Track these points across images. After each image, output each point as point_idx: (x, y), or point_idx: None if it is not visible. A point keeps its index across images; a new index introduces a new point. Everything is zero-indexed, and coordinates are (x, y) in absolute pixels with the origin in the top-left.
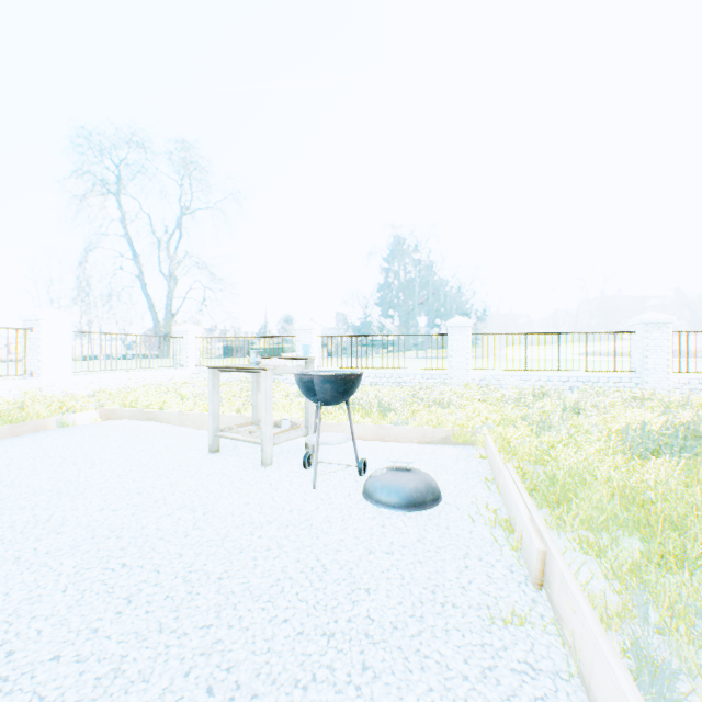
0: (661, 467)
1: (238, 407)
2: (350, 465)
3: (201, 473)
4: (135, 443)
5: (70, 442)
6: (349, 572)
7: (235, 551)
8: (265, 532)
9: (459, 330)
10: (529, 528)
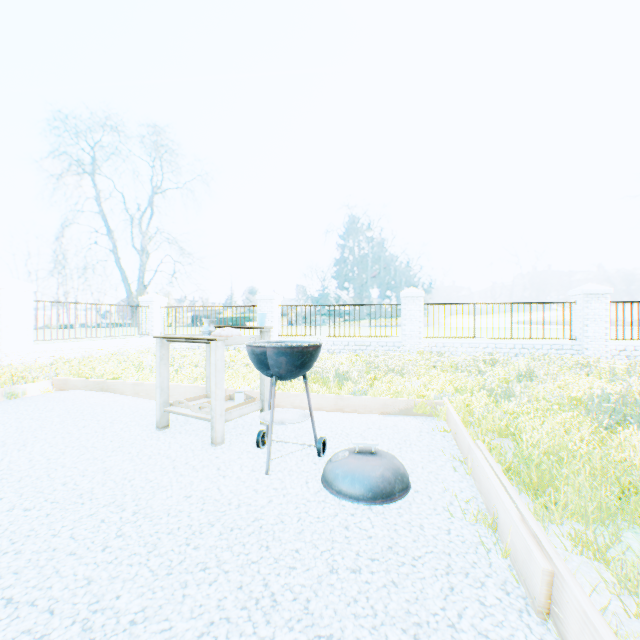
0: (632, 441)
1: (197, 376)
2: (308, 445)
3: (142, 455)
4: (79, 418)
5: (9, 417)
6: (305, 605)
7: (161, 572)
8: (204, 540)
9: (412, 300)
10: (524, 534)
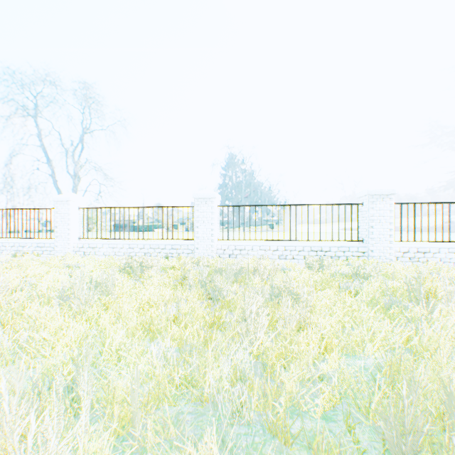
0: None
1: None
2: None
3: None
4: None
5: None
6: None
7: None
8: None
9: (205, 202)
10: None
